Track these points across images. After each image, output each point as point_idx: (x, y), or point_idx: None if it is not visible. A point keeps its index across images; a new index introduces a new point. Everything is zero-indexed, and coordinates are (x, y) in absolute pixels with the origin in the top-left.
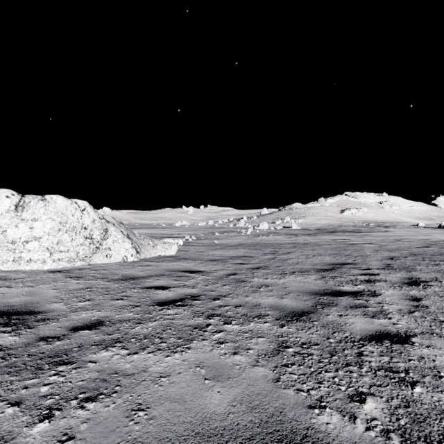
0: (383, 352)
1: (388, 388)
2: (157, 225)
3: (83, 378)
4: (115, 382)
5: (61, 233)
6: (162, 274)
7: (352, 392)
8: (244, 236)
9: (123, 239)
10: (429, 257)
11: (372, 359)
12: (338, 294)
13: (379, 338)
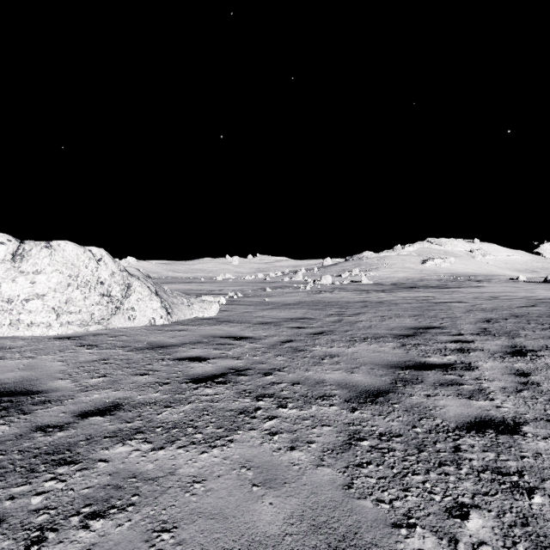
0: (486, 445)
1: (497, 498)
2: (194, 279)
3: (90, 484)
4: (132, 490)
5: (71, 289)
6: (199, 341)
7: (450, 503)
8: (302, 292)
9: (150, 297)
10: (535, 319)
11: (473, 455)
12: (424, 367)
13: (480, 427)
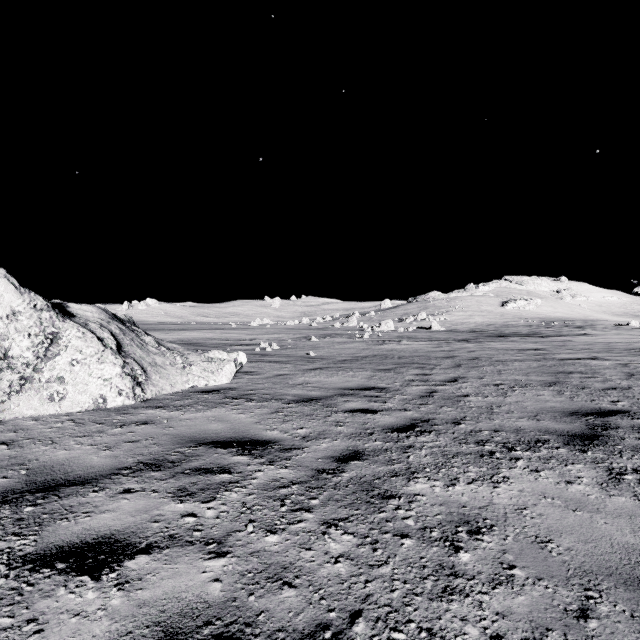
0: None
1: None
2: (223, 325)
3: None
4: None
5: None
6: (158, 460)
7: None
8: (360, 342)
9: (99, 357)
10: None
11: None
12: None
13: None
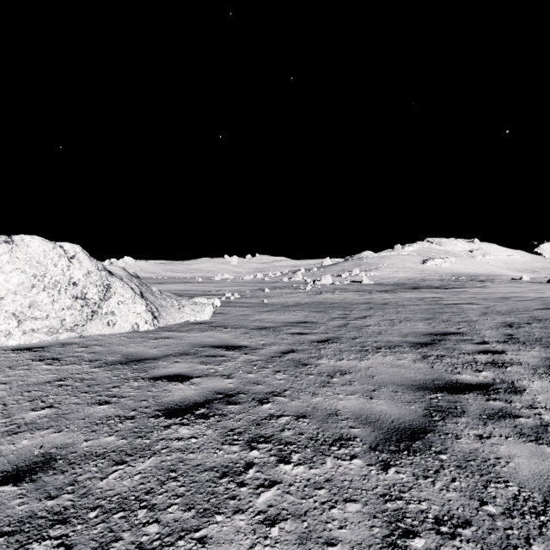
0: None
1: None
2: (191, 279)
3: None
4: None
5: (35, 291)
6: (185, 352)
7: None
8: (302, 293)
9: (133, 299)
10: None
11: None
12: (458, 389)
13: None
